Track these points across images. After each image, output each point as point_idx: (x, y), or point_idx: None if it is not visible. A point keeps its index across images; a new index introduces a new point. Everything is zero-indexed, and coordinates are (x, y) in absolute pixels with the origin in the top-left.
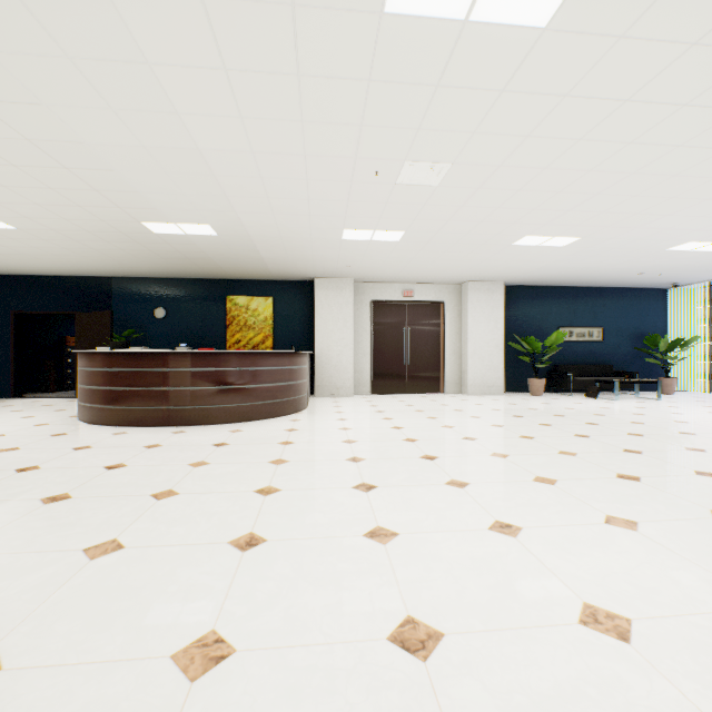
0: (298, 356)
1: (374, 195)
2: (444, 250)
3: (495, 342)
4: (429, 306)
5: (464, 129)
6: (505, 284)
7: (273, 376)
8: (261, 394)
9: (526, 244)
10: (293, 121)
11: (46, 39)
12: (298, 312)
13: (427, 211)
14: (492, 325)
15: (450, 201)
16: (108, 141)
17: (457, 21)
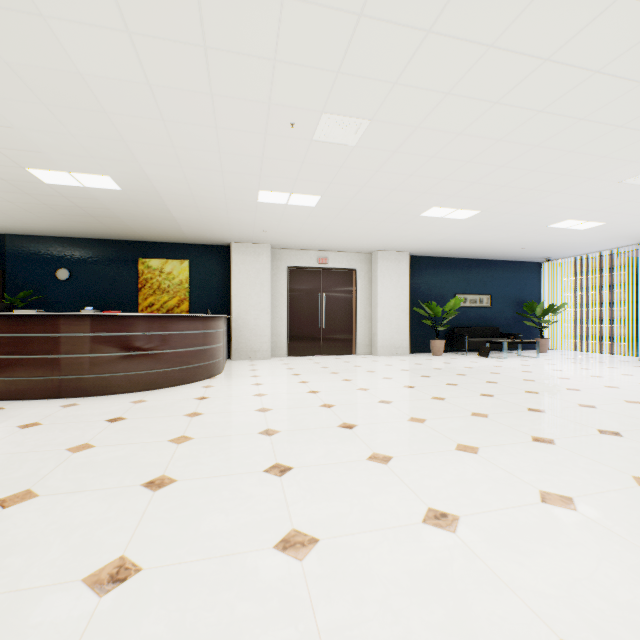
0: (212, 320)
1: (290, 152)
2: (358, 218)
3: (402, 307)
4: (343, 273)
5: (385, 78)
6: (410, 254)
7: (184, 341)
8: (171, 360)
9: (433, 215)
10: (194, 46)
11: None
12: (215, 276)
13: (343, 175)
14: (399, 291)
15: (366, 165)
16: None
17: None
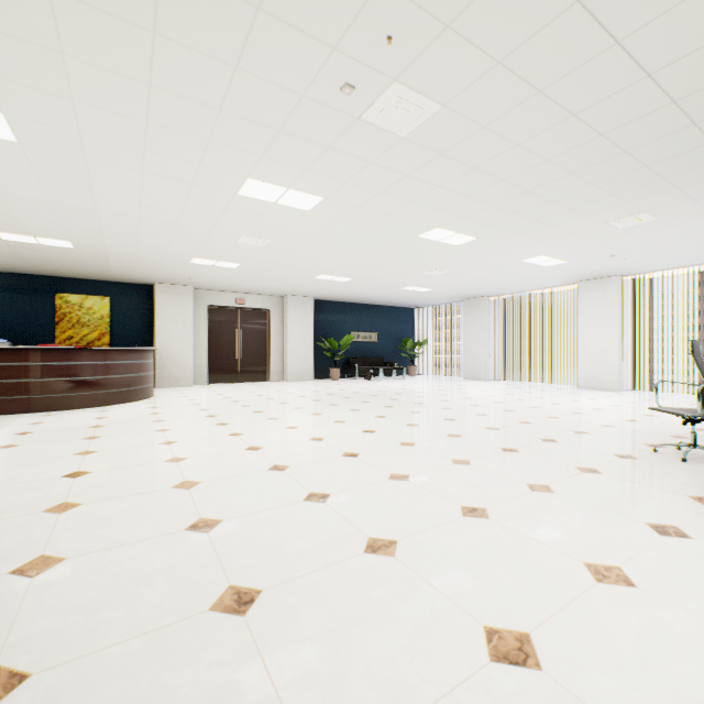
0: (149, 352)
1: (221, 245)
2: (269, 276)
3: (308, 341)
4: (258, 312)
5: (278, 230)
6: (315, 299)
7: (129, 368)
8: (120, 383)
9: (323, 278)
10: (176, 211)
11: (23, 160)
12: (138, 312)
13: (257, 257)
14: (305, 329)
15: (271, 254)
16: (19, 194)
17: (271, 202)
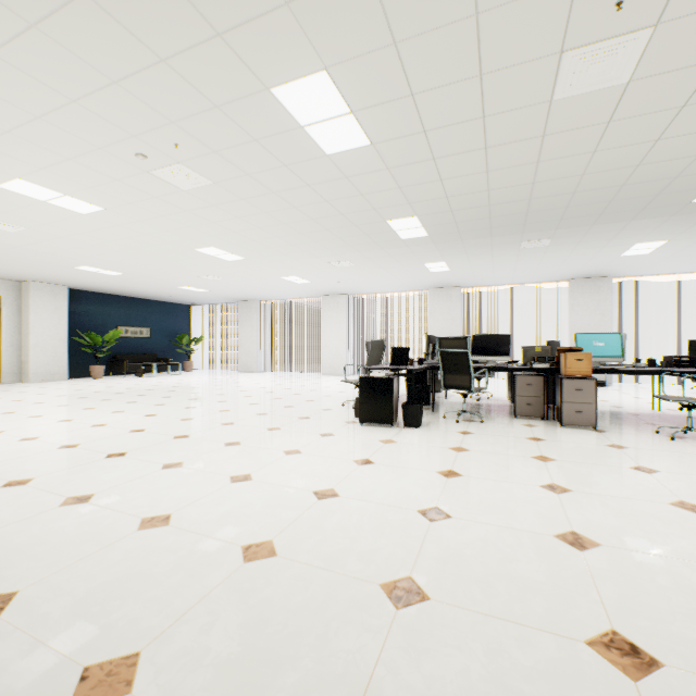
0: None
1: None
2: (9, 259)
3: (60, 336)
4: None
5: (40, 221)
6: (70, 288)
7: None
8: None
9: (87, 269)
10: None
11: None
12: None
13: None
14: (57, 321)
15: (22, 240)
16: None
17: (41, 200)
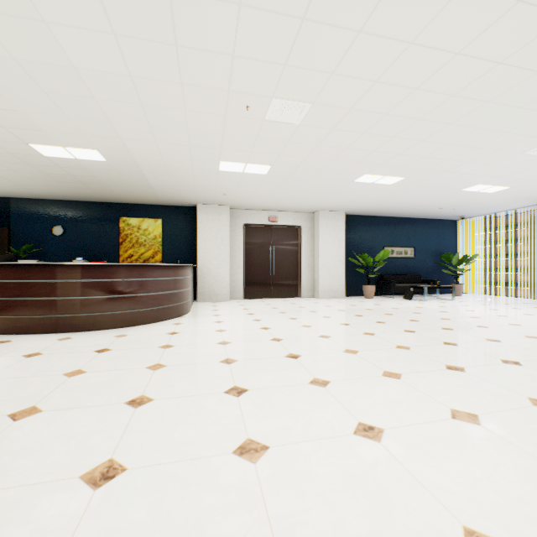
0: (181, 268)
1: (245, 129)
2: (302, 184)
3: (339, 257)
4: (290, 229)
5: (324, 69)
6: (346, 213)
7: (158, 286)
8: (147, 301)
9: (365, 181)
10: (167, 44)
11: None
12: (183, 232)
13: (290, 148)
14: (337, 245)
15: (308, 140)
16: None
17: None
